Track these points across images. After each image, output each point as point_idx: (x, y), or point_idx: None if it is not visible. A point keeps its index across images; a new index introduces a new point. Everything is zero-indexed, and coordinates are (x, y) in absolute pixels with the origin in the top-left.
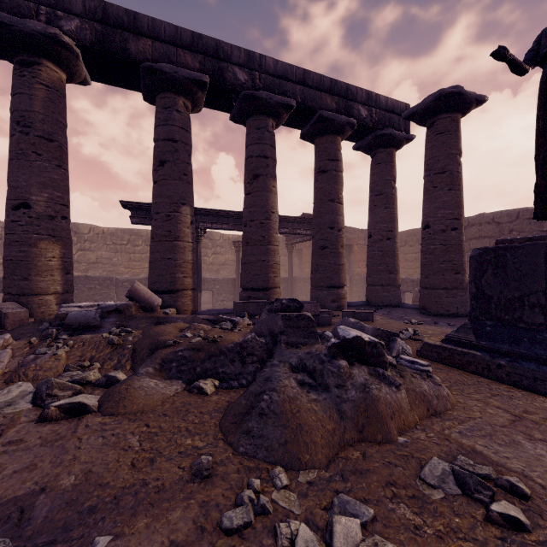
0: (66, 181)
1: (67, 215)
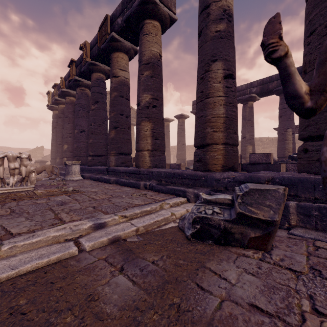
0: (253, 129)
1: (253, 138)
